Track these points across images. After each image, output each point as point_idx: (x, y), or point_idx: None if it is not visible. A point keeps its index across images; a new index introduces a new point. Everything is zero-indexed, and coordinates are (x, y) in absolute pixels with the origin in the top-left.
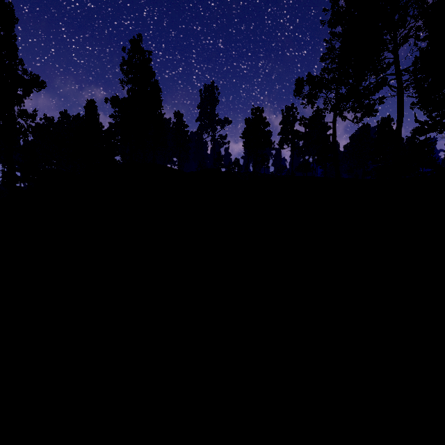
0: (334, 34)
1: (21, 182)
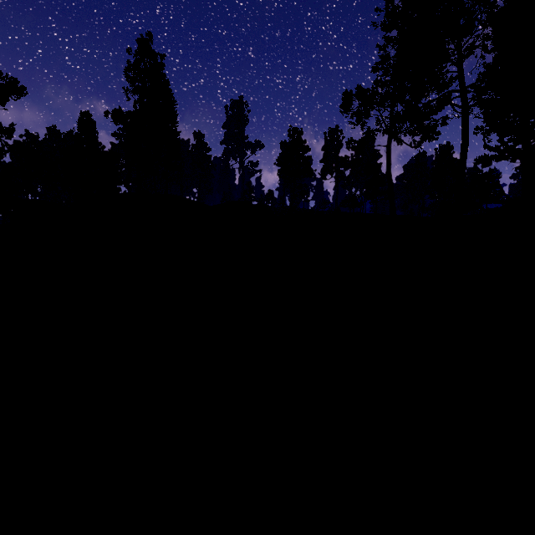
0: (389, 39)
1: None
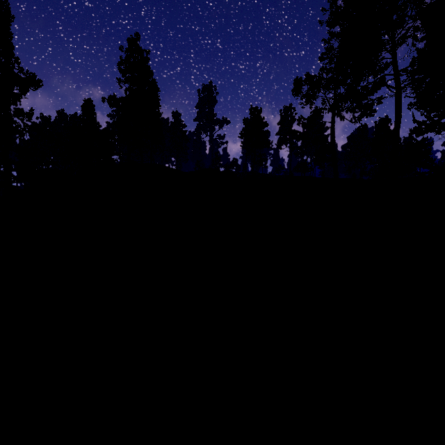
0: (333, 34)
1: (17, 182)
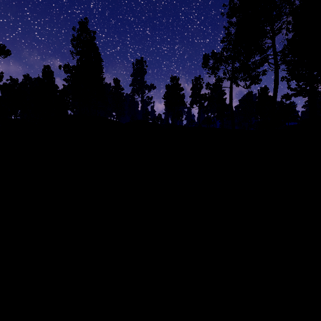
0: (231, 23)
1: None
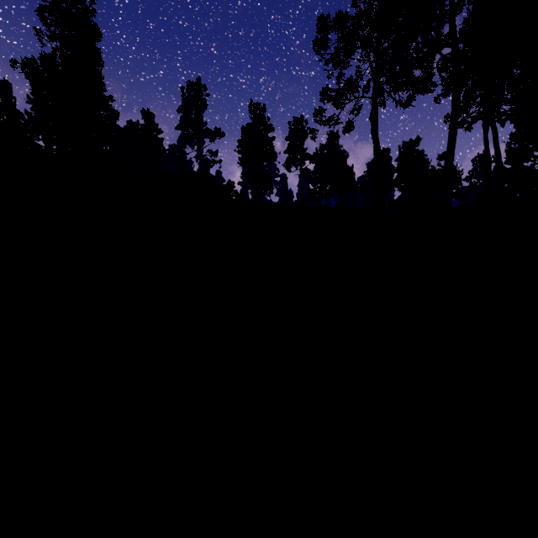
0: None
1: None
